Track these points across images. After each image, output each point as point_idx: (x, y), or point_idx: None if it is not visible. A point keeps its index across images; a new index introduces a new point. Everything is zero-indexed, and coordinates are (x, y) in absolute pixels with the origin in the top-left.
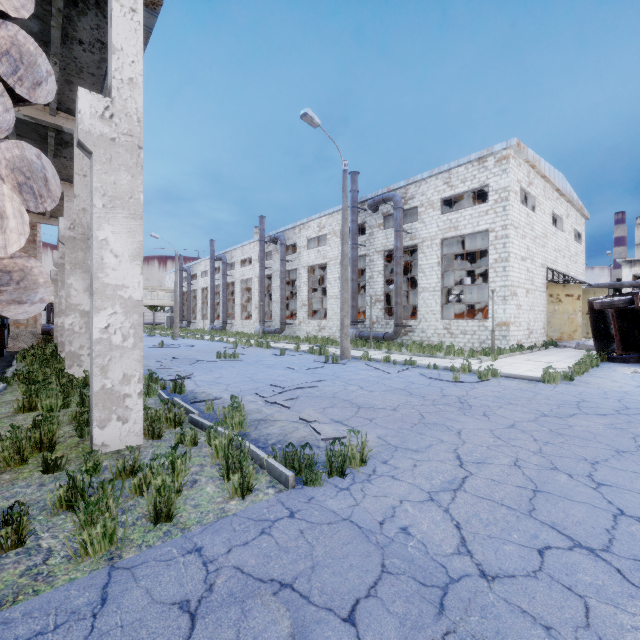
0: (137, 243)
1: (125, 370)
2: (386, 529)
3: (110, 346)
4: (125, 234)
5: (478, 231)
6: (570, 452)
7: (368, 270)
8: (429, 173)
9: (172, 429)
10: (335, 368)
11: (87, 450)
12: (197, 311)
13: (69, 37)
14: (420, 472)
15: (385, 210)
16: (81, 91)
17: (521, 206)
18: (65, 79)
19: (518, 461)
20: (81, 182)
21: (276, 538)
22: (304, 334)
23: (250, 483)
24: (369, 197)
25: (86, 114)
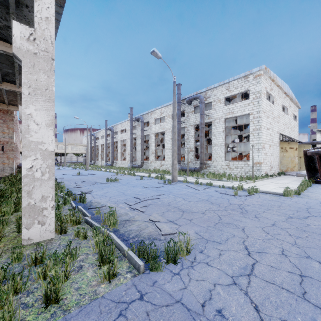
0: (51, 116)
1: (43, 193)
2: (207, 311)
3: (33, 179)
4: (43, 111)
5: (244, 114)
6: (314, 244)
7: (186, 135)
8: (218, 84)
9: (74, 226)
10: (169, 187)
11: (20, 242)
12: (99, 156)
13: (20, 3)
14: (224, 260)
15: (195, 104)
16: (14, 23)
17: (267, 101)
18: None
19: (284, 251)
20: None
21: (129, 320)
22: (153, 168)
23: (115, 271)
24: (186, 97)
25: (17, 37)
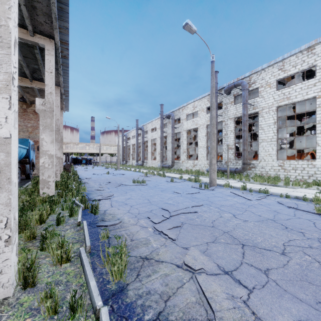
0: (4, 74)
1: None
2: None
3: None
4: None
5: (307, 98)
6: None
7: (224, 130)
8: (267, 64)
9: (58, 266)
10: (207, 193)
11: None
12: (130, 156)
13: None
14: None
15: (235, 92)
16: None
17: None
18: (31, 5)
19: None
20: (49, 76)
21: None
22: (184, 168)
23: None
24: (224, 86)
25: None
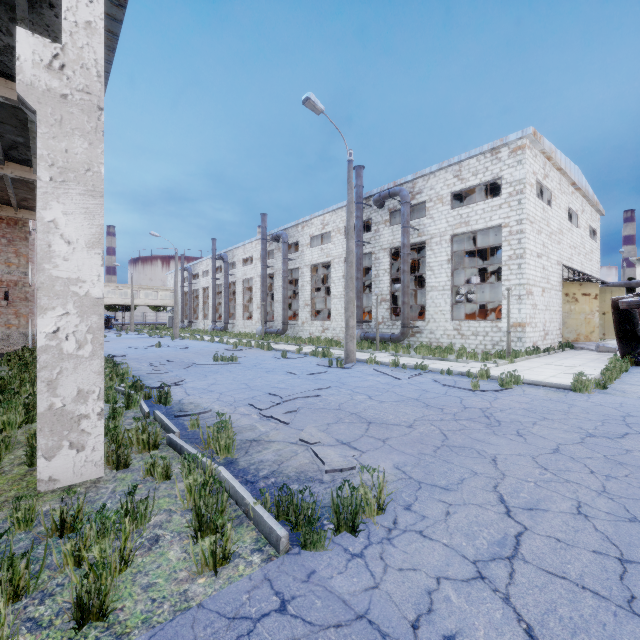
0: (96, 227)
1: (80, 385)
2: (423, 639)
3: (60, 355)
4: (80, 215)
5: (491, 226)
6: None
7: (373, 268)
8: (438, 166)
9: (145, 453)
10: (340, 373)
11: (32, 485)
12: (199, 311)
13: None
14: (456, 525)
15: (391, 206)
16: (20, 32)
17: (537, 200)
18: None
19: (582, 507)
20: None
21: None
22: (307, 335)
23: (227, 549)
24: (374, 192)
25: (27, 62)
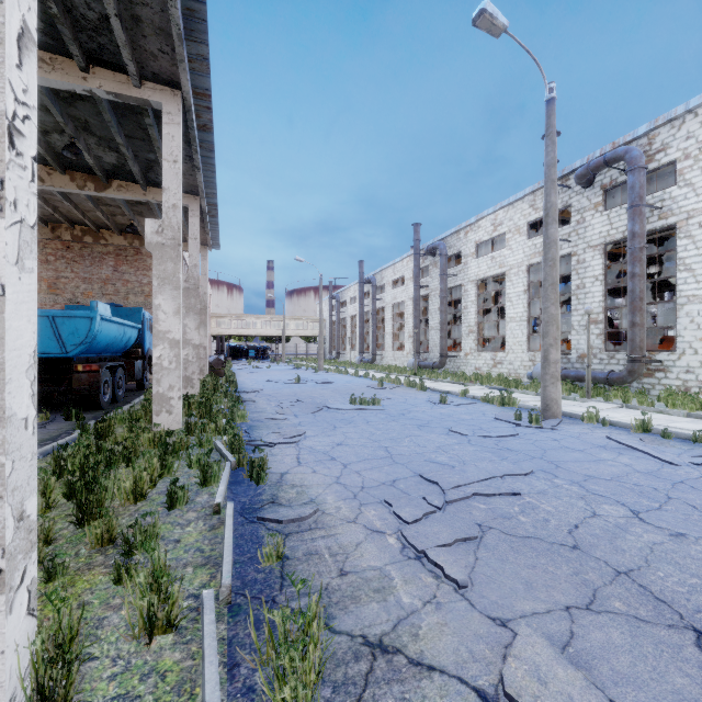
0: None
1: None
2: None
3: None
4: None
5: None
6: None
7: (574, 276)
8: None
9: (144, 643)
10: (539, 438)
11: None
12: (346, 341)
13: None
14: None
15: (607, 180)
16: None
17: None
18: (131, 15)
19: None
20: (171, 170)
21: None
22: (471, 370)
23: None
24: (577, 166)
25: None
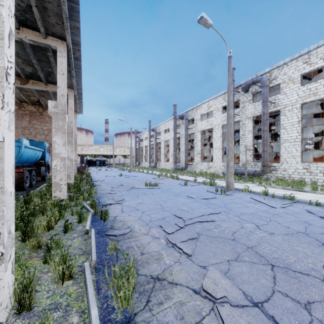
0: None
1: None
2: None
3: None
4: None
5: None
6: None
7: (241, 130)
8: (290, 58)
9: (60, 284)
10: (224, 199)
11: None
12: (143, 157)
13: None
14: None
15: (254, 90)
16: None
17: None
18: (42, 6)
19: None
20: (61, 78)
21: None
22: (199, 170)
23: None
24: (242, 83)
25: None
